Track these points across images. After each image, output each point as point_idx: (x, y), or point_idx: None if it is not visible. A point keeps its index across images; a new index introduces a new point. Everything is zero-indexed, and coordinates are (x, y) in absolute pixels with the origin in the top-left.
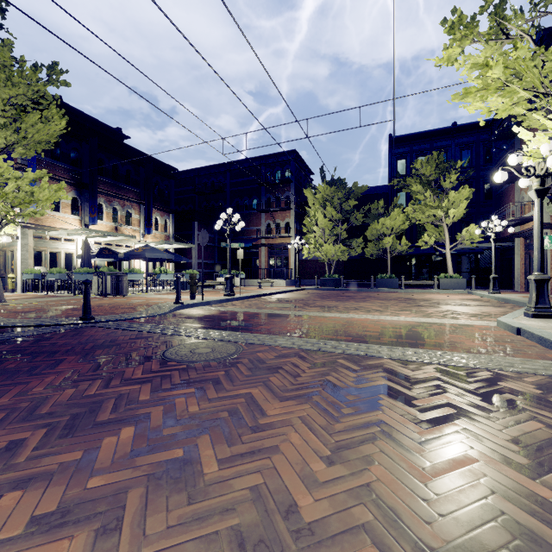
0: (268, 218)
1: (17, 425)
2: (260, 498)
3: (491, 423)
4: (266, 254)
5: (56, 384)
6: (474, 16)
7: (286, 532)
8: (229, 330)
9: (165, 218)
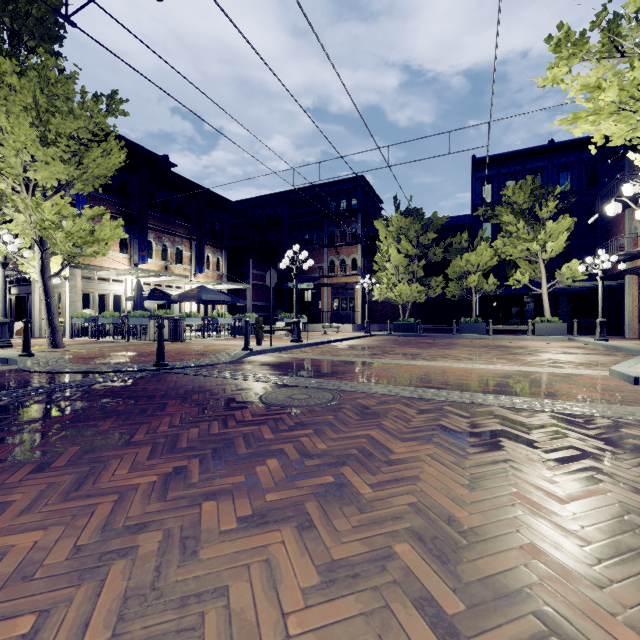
0: (332, 254)
1: (169, 456)
2: (419, 511)
3: (618, 463)
4: (329, 294)
5: (176, 424)
6: (584, 32)
7: (453, 533)
8: (315, 378)
9: (217, 255)
